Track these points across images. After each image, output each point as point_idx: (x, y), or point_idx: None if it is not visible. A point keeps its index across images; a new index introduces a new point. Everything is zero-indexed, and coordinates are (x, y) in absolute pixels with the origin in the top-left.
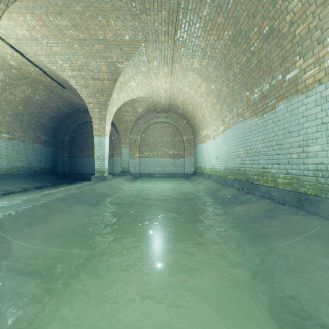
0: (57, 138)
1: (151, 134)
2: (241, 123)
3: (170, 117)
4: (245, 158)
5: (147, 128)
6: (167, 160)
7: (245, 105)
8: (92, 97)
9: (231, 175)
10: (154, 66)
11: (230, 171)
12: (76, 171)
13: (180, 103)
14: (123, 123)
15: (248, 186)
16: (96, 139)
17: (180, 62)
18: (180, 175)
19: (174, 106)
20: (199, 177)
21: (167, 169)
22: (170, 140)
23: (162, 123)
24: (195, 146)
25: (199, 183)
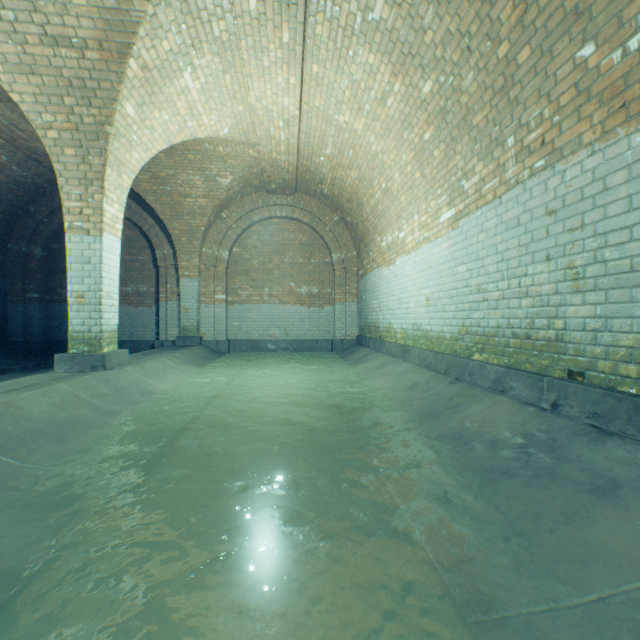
0: (7, 251)
1: (256, 248)
2: (541, 177)
3: (303, 206)
4: (566, 296)
5: (247, 233)
6: (295, 310)
7: (568, 104)
8: (52, 108)
9: (489, 351)
10: (249, 12)
11: (484, 340)
12: (62, 338)
13: (326, 164)
14: (182, 215)
15: (592, 401)
16: (72, 242)
17: (329, 6)
18: (326, 345)
19: (310, 176)
20: (375, 352)
21: (294, 332)
22: (303, 261)
23: (283, 221)
24: (360, 276)
25: (378, 369)
